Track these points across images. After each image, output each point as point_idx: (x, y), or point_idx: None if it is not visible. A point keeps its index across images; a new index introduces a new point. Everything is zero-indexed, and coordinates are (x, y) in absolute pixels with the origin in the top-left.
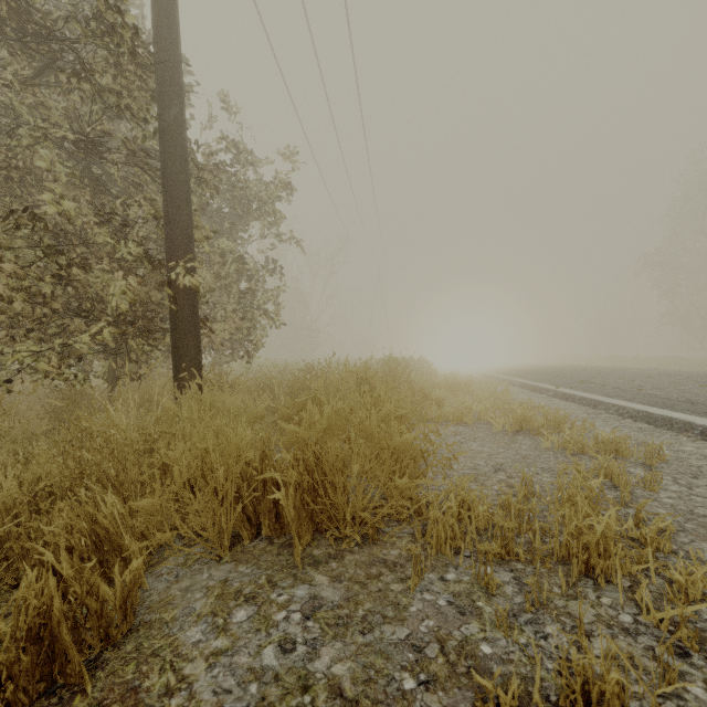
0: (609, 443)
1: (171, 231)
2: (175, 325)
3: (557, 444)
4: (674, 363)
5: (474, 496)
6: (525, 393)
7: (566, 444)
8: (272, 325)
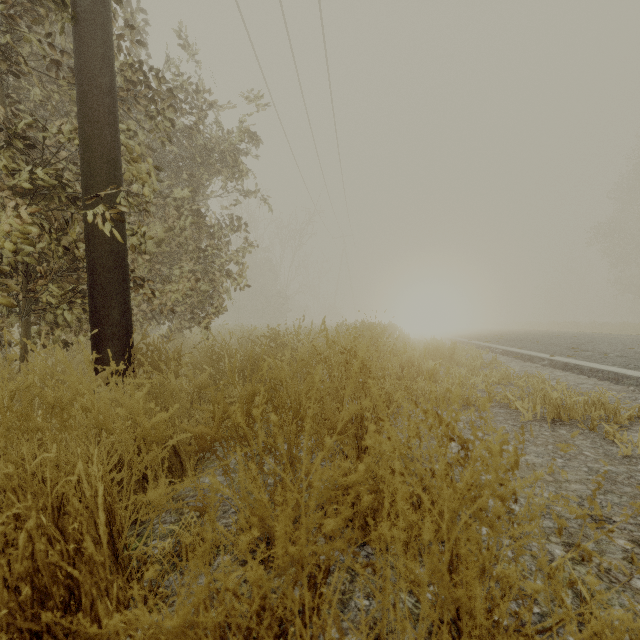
0: None
1: (87, 152)
2: (91, 278)
3: None
4: (633, 329)
5: None
6: (513, 362)
7: None
8: (235, 287)
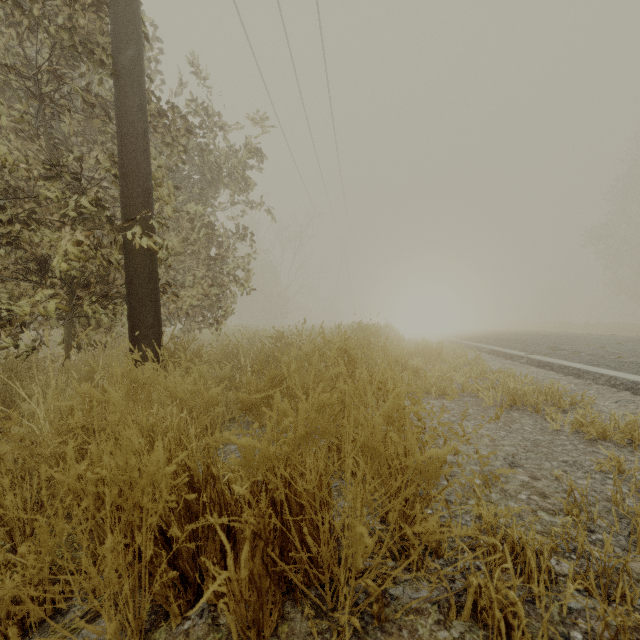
0: (637, 427)
1: (126, 185)
2: (130, 288)
3: (570, 427)
4: (623, 329)
5: (531, 541)
6: (496, 360)
7: (578, 426)
8: (242, 291)
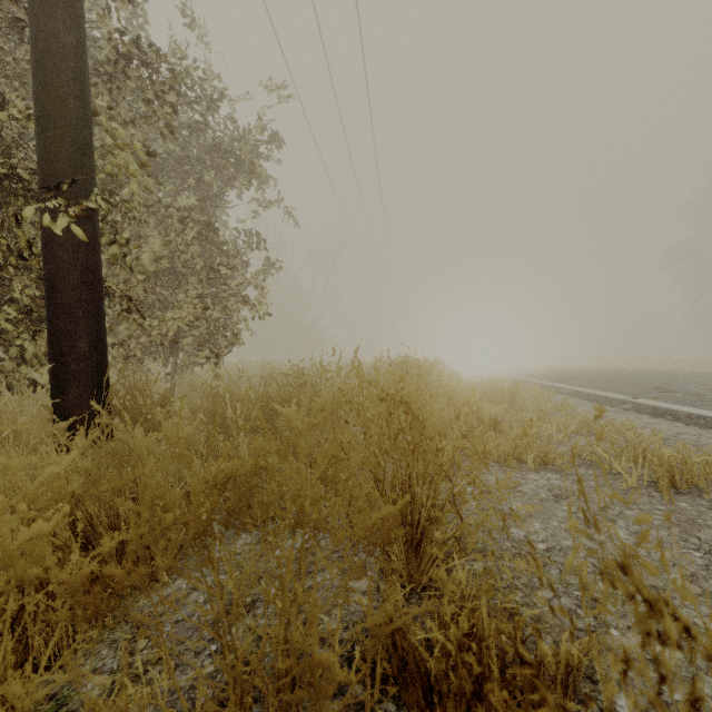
0: None
1: (44, 131)
2: (50, 297)
3: None
4: None
5: None
6: (587, 405)
7: None
8: (254, 315)
